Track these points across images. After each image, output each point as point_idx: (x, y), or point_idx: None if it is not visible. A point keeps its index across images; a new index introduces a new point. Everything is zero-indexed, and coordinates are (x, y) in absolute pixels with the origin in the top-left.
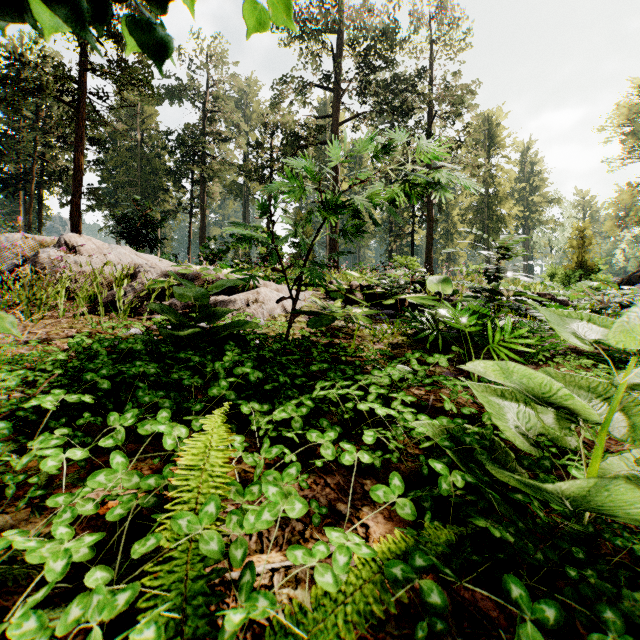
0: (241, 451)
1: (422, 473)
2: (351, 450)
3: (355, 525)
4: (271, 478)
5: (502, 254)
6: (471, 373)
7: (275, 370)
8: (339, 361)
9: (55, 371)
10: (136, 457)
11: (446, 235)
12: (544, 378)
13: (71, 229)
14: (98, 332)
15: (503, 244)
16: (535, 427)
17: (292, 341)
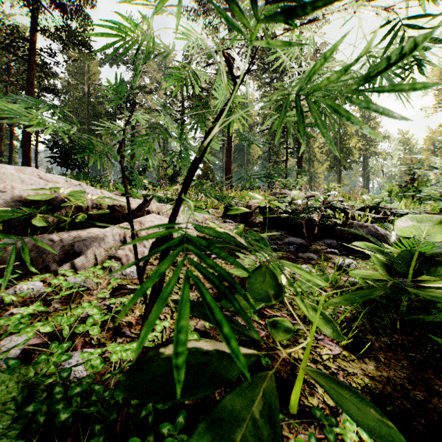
0: None
1: None
2: None
3: None
4: None
5: None
6: None
7: None
8: None
9: None
10: None
11: (309, 162)
12: None
13: (23, 155)
14: None
15: None
16: None
17: (143, 413)
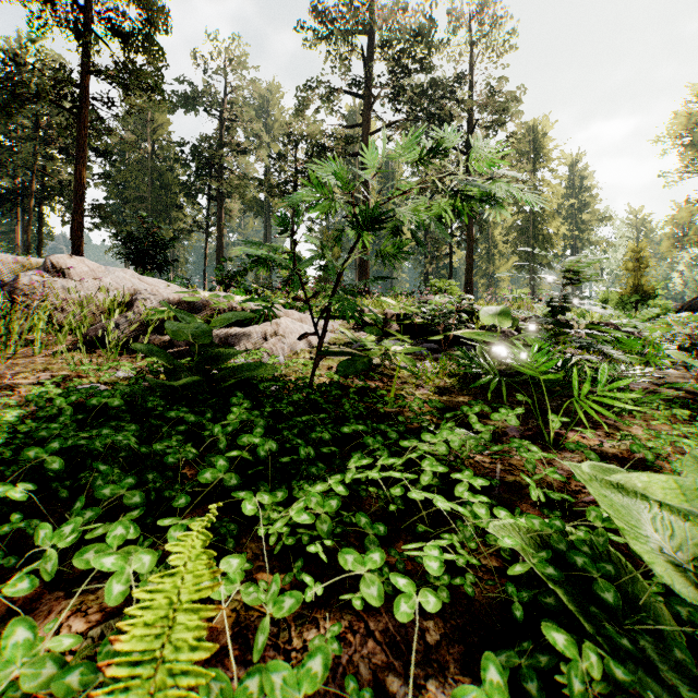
0: (239, 582)
1: (513, 615)
2: (408, 591)
3: None
4: (279, 678)
5: (569, 279)
6: (544, 430)
7: (294, 438)
8: (376, 413)
9: None
10: (68, 607)
11: (487, 256)
12: None
13: (72, 249)
14: (78, 375)
15: (570, 267)
16: (684, 545)
17: (317, 388)
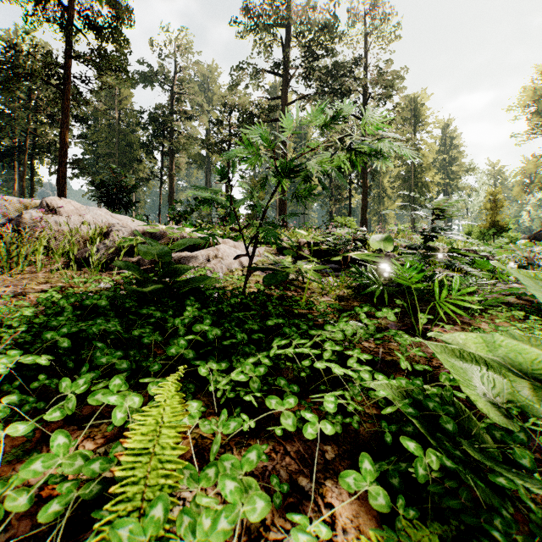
0: (198, 418)
1: (385, 441)
2: (313, 420)
3: (322, 516)
4: (229, 464)
5: (436, 215)
6: (415, 325)
7: (233, 327)
8: (292, 313)
9: (19, 328)
10: (85, 430)
11: (378, 199)
12: (539, 355)
13: (58, 193)
14: (71, 286)
15: (437, 206)
16: (502, 393)
17: (248, 295)
